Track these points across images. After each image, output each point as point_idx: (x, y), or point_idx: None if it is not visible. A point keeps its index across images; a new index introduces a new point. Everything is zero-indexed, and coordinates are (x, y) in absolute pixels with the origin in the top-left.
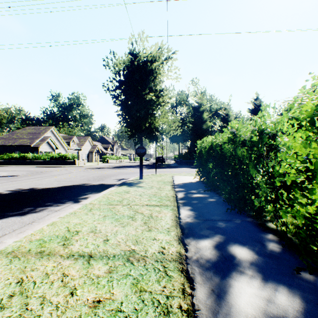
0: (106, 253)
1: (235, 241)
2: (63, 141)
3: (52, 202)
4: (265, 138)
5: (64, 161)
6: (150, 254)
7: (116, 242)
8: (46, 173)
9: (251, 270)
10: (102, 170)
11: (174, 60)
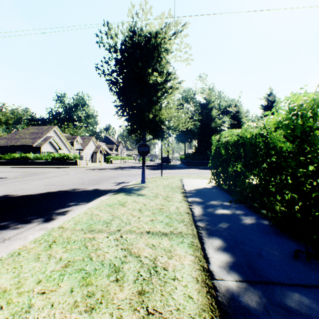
0: None
1: None
2: (66, 141)
3: (11, 221)
4: None
5: (66, 161)
6: None
7: None
8: (40, 174)
9: None
10: (102, 171)
11: (184, 37)
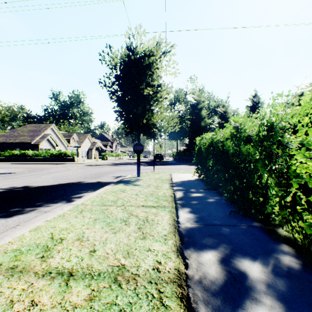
0: (90, 269)
1: (244, 254)
2: (63, 138)
3: (43, 202)
4: (278, 133)
5: (64, 158)
6: (143, 271)
7: (103, 253)
8: (44, 170)
9: (269, 297)
10: (100, 167)
11: (172, 55)
